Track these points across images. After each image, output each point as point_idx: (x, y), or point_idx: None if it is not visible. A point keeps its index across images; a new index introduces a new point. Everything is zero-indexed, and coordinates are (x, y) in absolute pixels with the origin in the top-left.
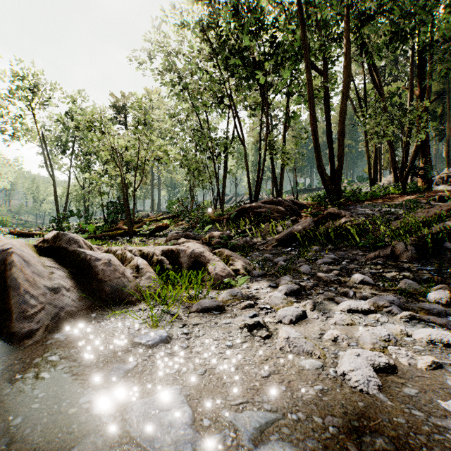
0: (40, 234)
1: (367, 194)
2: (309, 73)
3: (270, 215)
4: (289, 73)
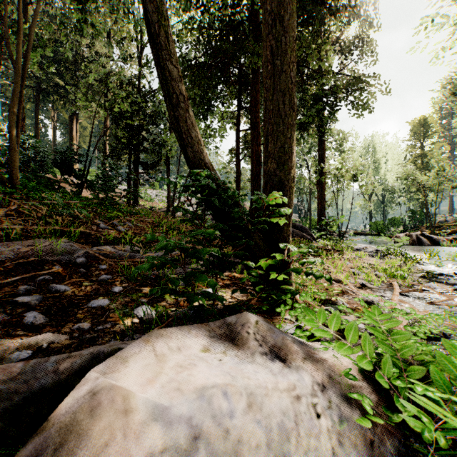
0: (367, 234)
1: None
2: None
3: None
4: None
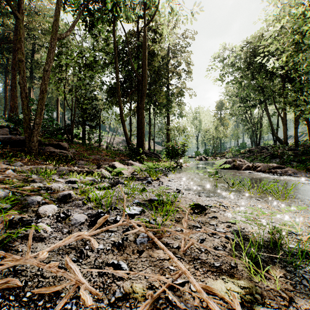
0: (194, 157)
1: (301, 143)
2: (266, 108)
3: (254, 152)
4: (262, 107)
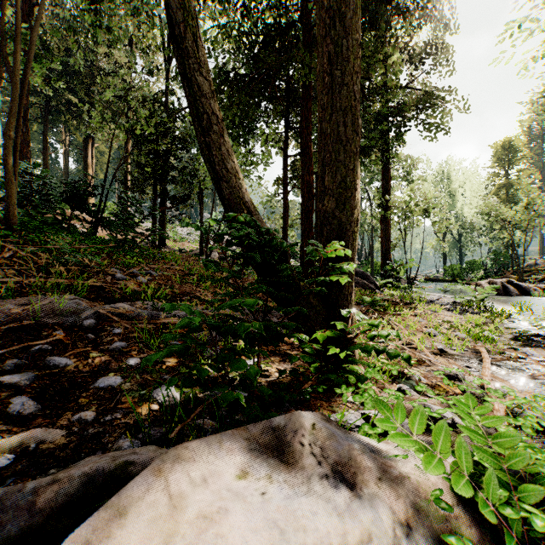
0: (441, 280)
1: None
2: None
3: None
4: None
